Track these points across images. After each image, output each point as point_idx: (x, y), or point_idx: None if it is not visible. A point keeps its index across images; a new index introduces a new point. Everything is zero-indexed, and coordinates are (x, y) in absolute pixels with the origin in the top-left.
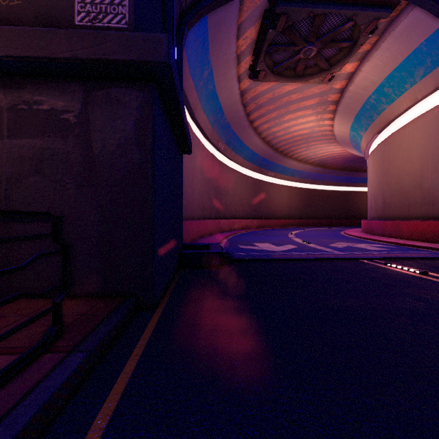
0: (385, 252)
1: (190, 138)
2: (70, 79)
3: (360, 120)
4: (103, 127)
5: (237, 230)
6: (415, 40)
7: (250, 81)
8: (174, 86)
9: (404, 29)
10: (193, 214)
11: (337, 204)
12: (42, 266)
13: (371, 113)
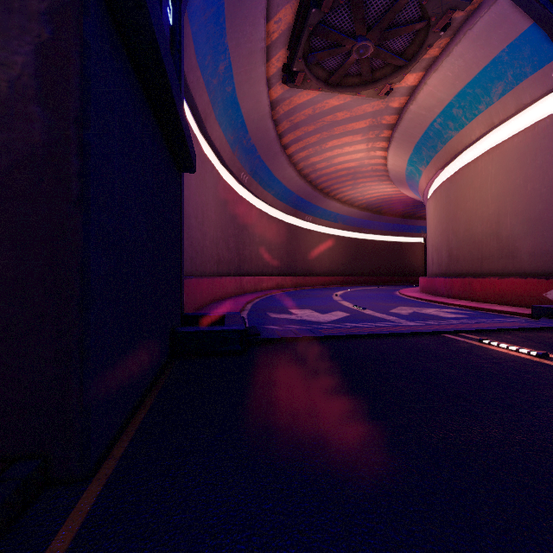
0: (466, 321)
1: (192, 145)
2: None
3: (420, 151)
4: None
5: (266, 290)
6: (495, 45)
7: (283, 89)
8: None
9: (483, 29)
10: (204, 269)
11: (387, 258)
12: None
13: (435, 142)
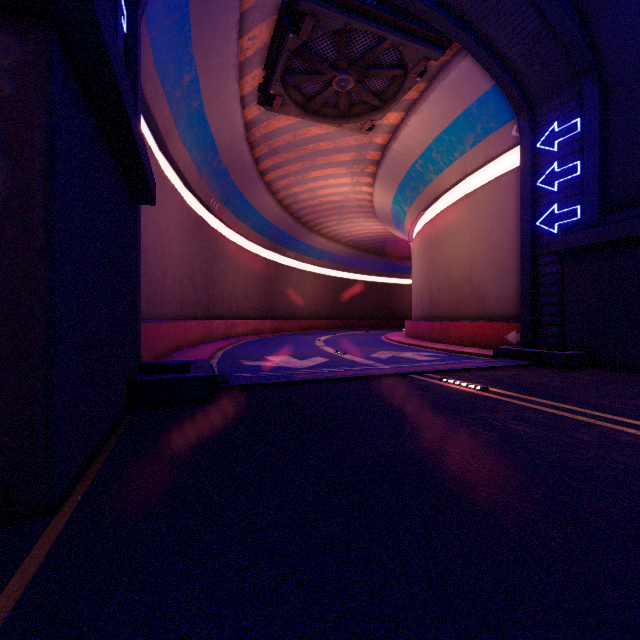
0: (437, 363)
1: (152, 176)
2: None
3: (404, 191)
4: None
5: (240, 336)
6: (466, 98)
7: (259, 110)
8: (104, 51)
9: (455, 81)
10: (165, 311)
11: (375, 300)
12: None
13: (417, 183)
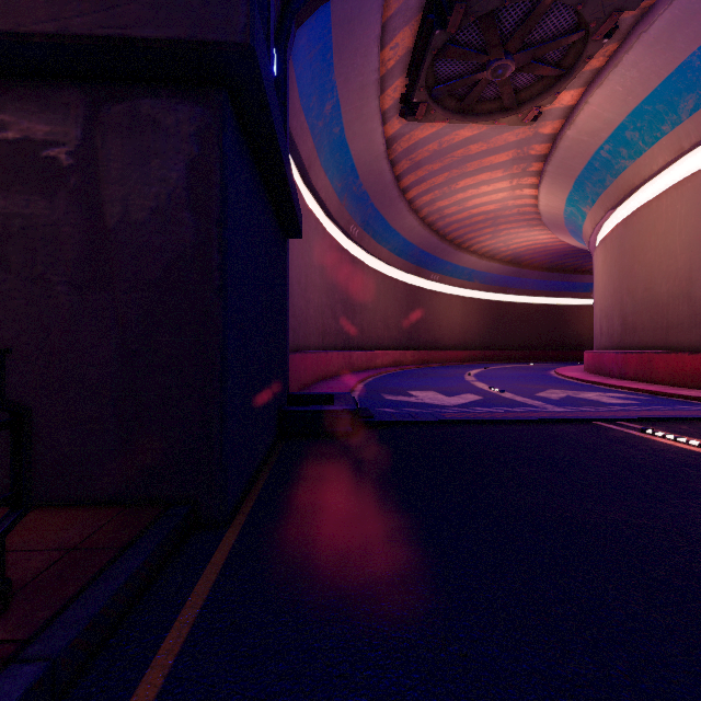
0: (635, 408)
1: (299, 210)
2: (60, 81)
3: (583, 187)
4: (124, 174)
5: (380, 368)
6: (682, 49)
7: (401, 122)
8: (264, 99)
9: (663, 30)
10: (308, 342)
11: (541, 326)
12: (4, 445)
13: (602, 175)
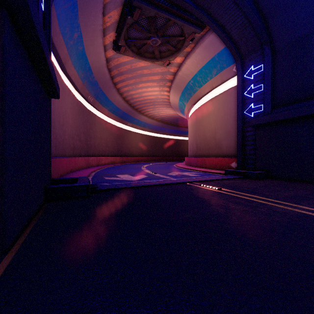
0: (199, 177)
1: (57, 84)
2: None
3: (184, 95)
4: None
5: (104, 165)
6: (212, 52)
7: (113, 52)
8: (32, 22)
9: (207, 44)
10: (64, 152)
11: (171, 147)
12: None
13: (190, 91)
